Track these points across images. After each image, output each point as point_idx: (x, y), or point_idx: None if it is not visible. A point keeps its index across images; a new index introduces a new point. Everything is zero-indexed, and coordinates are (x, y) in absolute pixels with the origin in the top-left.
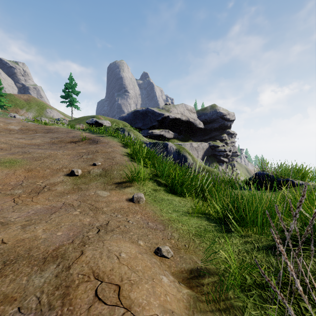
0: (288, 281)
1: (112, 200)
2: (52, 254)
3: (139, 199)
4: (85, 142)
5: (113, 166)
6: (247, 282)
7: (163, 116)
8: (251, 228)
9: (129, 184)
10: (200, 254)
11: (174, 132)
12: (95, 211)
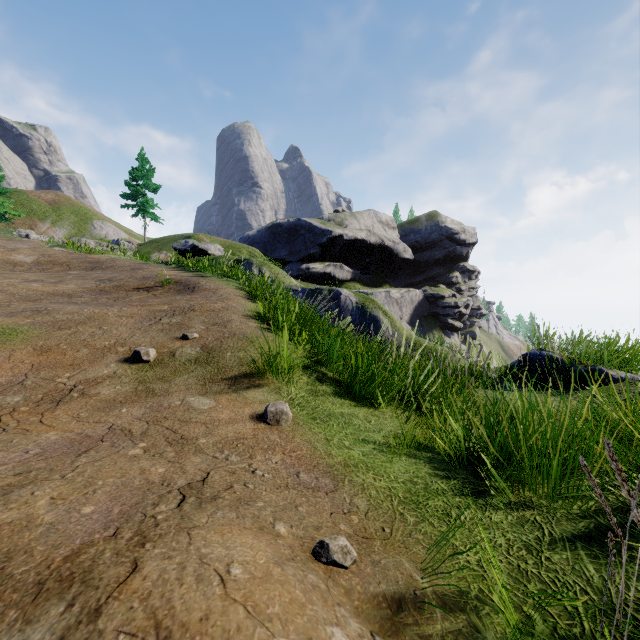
0: (637, 632)
1: (220, 418)
2: (61, 570)
3: (279, 416)
4: (168, 289)
5: (224, 340)
6: (535, 631)
7: (331, 236)
8: (529, 485)
9: (257, 382)
10: (418, 553)
11: (353, 268)
12: (178, 447)
